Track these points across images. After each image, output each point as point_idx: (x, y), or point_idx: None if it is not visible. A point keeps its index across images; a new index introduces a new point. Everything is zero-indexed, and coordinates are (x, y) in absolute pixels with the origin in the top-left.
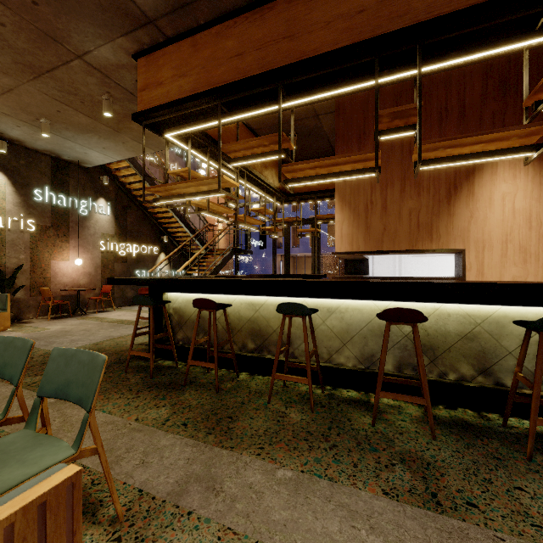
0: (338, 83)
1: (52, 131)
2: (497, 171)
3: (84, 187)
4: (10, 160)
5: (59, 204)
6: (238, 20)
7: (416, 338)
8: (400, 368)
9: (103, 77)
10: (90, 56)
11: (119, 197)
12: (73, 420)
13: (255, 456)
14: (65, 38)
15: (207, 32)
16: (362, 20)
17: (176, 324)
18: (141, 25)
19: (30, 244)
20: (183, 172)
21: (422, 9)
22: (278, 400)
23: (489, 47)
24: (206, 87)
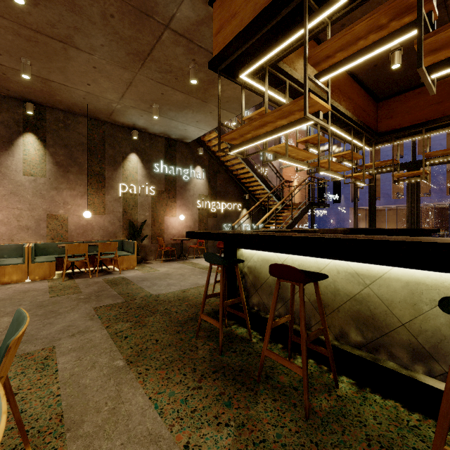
0: None
1: (161, 114)
2: None
3: (186, 158)
4: (140, 144)
5: (170, 174)
6: None
7: None
8: None
9: (187, 43)
10: (174, 21)
11: (211, 164)
12: (121, 411)
13: None
14: (154, 8)
15: None
16: None
17: (250, 285)
18: None
19: (151, 205)
20: (259, 115)
21: None
22: None
23: None
24: None
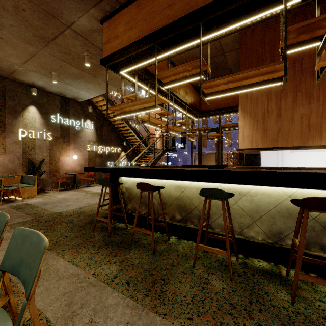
0: (247, 14)
1: (59, 79)
2: None
3: (78, 113)
4: (38, 99)
5: (65, 124)
6: None
7: None
8: (308, 246)
9: (83, 40)
10: (75, 25)
11: (98, 118)
12: (51, 269)
13: None
14: (59, 14)
15: None
16: None
17: (127, 198)
18: None
19: (49, 147)
20: (132, 97)
21: None
22: (201, 265)
23: None
24: (146, 34)
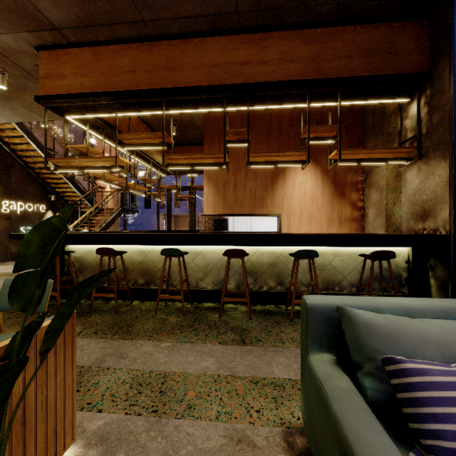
0: (202, 105)
1: None
2: (297, 168)
3: None
4: None
5: None
6: (132, 46)
7: (242, 265)
8: (239, 286)
9: None
10: None
11: (1, 156)
12: None
13: (147, 340)
14: None
15: (106, 47)
16: (216, 72)
17: (77, 270)
18: (46, 28)
19: None
20: (82, 148)
21: (249, 75)
22: (162, 313)
23: (284, 103)
24: (105, 89)
